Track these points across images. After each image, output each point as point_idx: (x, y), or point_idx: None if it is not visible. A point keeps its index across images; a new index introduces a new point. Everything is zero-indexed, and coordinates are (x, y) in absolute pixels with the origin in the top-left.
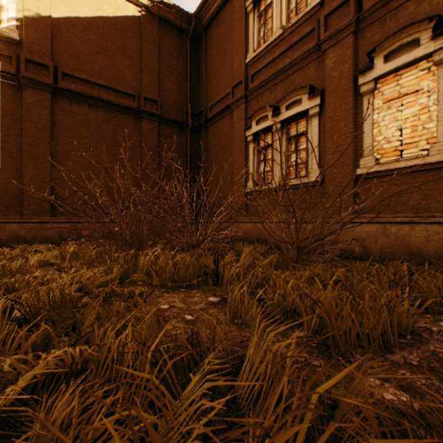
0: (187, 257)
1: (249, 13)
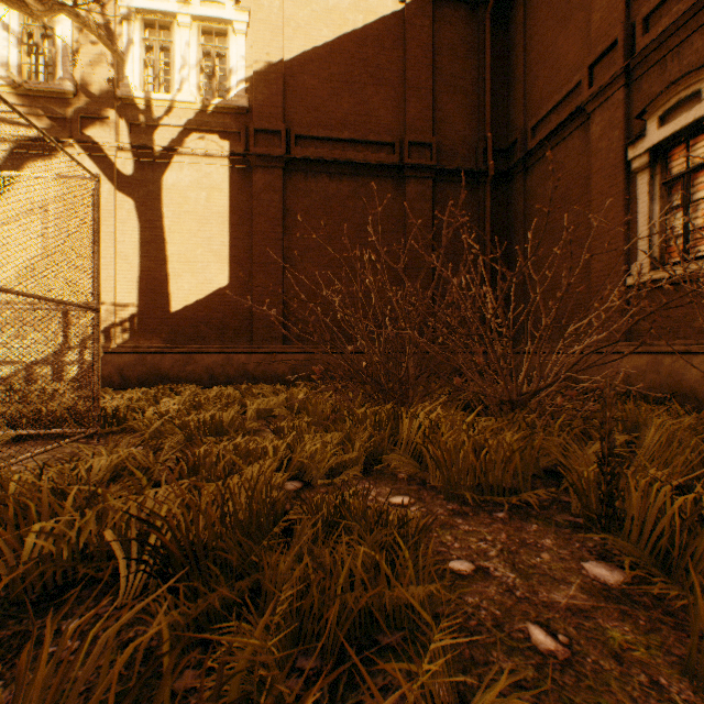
0: (507, 432)
1: None
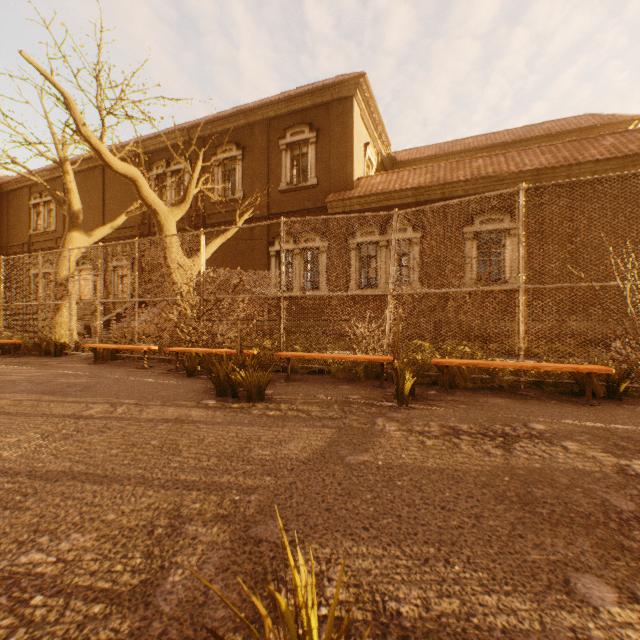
0: None
1: (32, 208)
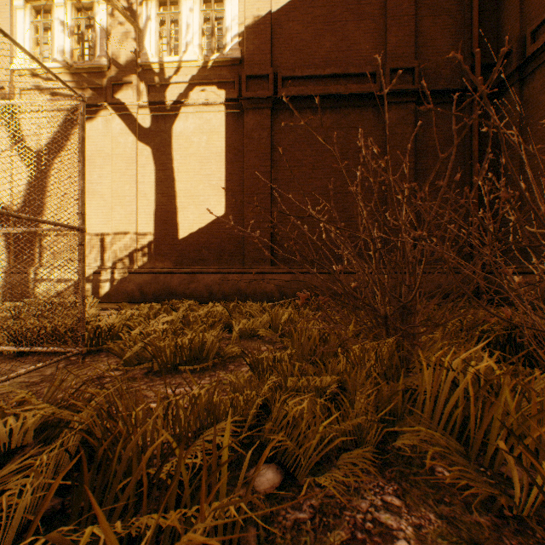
0: None
1: None
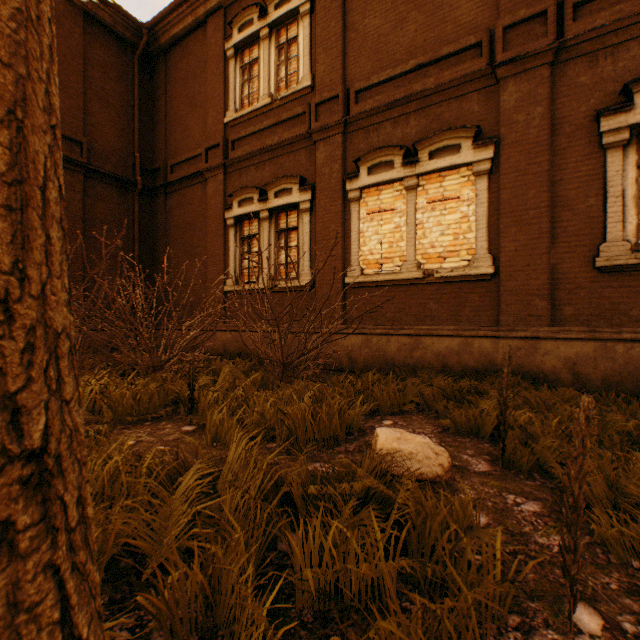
0: (152, 383)
1: (230, 59)
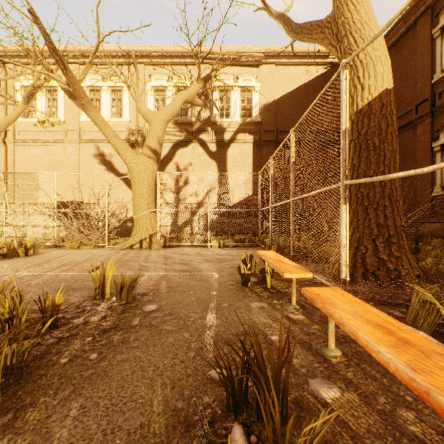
0: None
1: (435, 38)
